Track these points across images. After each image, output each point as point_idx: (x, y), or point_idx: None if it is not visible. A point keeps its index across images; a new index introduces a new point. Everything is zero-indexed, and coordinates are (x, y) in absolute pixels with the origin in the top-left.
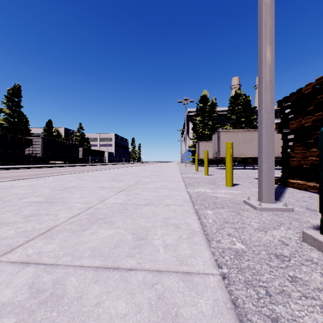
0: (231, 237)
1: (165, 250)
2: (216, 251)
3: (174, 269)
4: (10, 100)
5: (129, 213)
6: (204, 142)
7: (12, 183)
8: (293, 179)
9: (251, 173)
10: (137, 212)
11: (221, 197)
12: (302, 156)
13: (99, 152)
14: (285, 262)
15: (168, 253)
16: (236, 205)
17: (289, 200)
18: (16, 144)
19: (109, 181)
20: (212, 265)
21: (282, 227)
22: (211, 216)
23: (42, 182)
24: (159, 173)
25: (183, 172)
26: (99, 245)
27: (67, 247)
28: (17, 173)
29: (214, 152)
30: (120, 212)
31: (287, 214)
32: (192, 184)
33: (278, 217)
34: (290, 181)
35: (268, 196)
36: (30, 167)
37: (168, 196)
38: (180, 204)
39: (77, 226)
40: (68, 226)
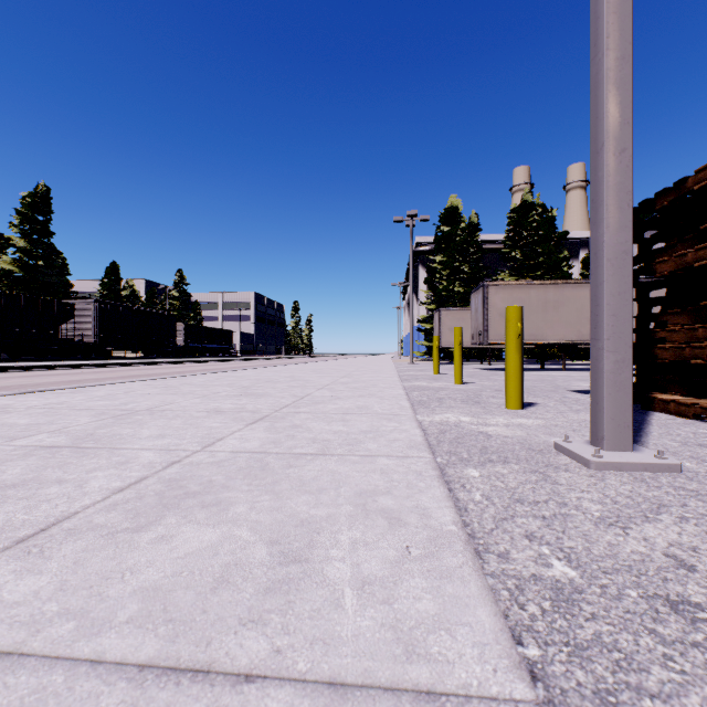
0: (537, 545)
1: (359, 598)
2: (501, 586)
3: (387, 679)
4: (27, 220)
5: (271, 478)
6: (453, 310)
7: (10, 402)
8: (664, 392)
9: (559, 380)
10: (290, 475)
11: (498, 435)
12: (687, 339)
13: (220, 333)
14: (703, 627)
15: (368, 612)
16: (537, 454)
17: (665, 443)
18: (39, 314)
19: (236, 396)
20: (508, 662)
21: (666, 516)
22: (477, 483)
23: (81, 398)
24: (351, 378)
25: (406, 377)
26: (170, 579)
27: (75, 587)
28: (38, 379)
29: (476, 331)
30: (247, 476)
31: (669, 480)
32: (426, 404)
33: (649, 487)
34: (658, 398)
35: (618, 433)
36: (68, 365)
37: (371, 432)
38: (402, 453)
39: (125, 518)
40: (101, 517)
